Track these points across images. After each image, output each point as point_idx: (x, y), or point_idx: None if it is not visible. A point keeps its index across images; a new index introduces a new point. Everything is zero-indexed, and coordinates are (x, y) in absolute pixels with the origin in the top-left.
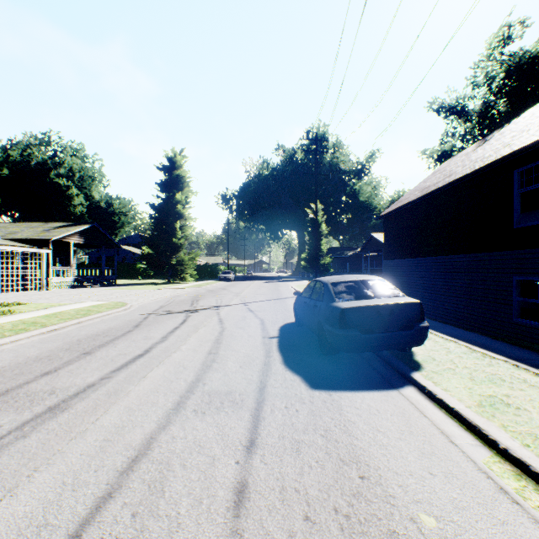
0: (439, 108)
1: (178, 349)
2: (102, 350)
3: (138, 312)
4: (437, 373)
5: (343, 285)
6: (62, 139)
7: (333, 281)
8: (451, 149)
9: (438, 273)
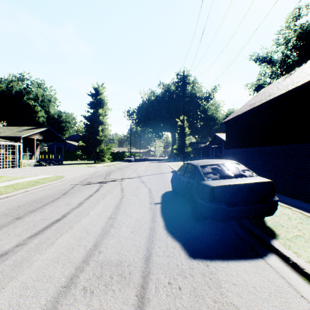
0: (256, 58)
1: (87, 214)
2: (31, 215)
3: (69, 183)
4: (292, 241)
5: (209, 167)
6: (31, 77)
7: (201, 164)
8: (263, 83)
9: (262, 157)
